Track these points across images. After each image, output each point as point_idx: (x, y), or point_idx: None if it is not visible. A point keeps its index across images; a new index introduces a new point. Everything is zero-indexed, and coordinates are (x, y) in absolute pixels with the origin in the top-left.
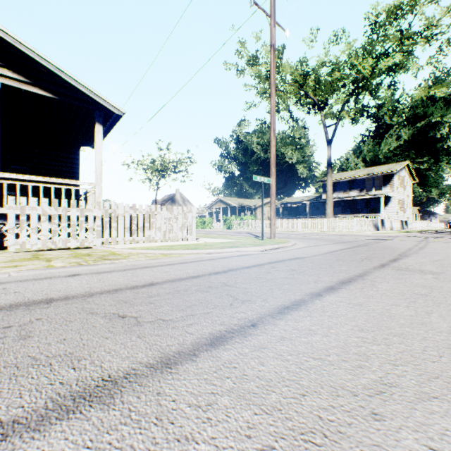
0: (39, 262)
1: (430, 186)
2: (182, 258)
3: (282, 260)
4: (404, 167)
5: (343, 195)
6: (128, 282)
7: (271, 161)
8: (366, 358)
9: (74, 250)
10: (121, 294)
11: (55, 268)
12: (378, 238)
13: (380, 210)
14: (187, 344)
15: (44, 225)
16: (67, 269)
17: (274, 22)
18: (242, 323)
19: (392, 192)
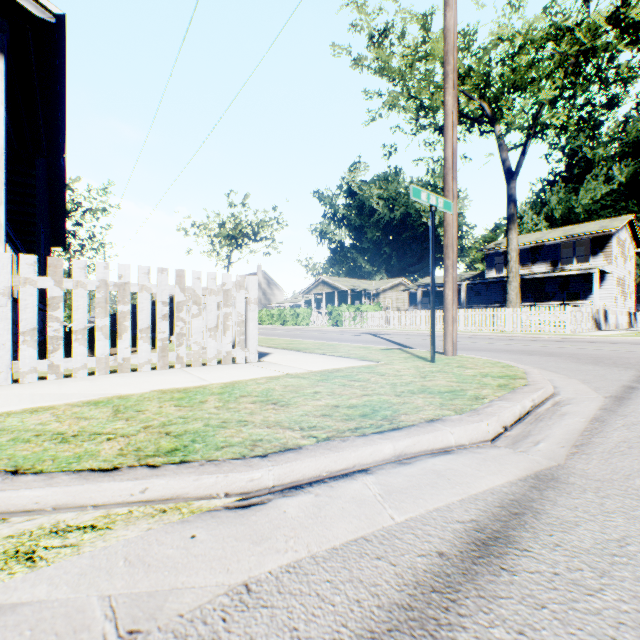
0: None
1: None
2: None
3: None
4: (624, 224)
5: (521, 271)
6: None
7: (447, 162)
8: None
9: None
10: None
11: None
12: None
13: (586, 295)
14: None
15: None
16: None
17: None
18: None
19: (609, 264)
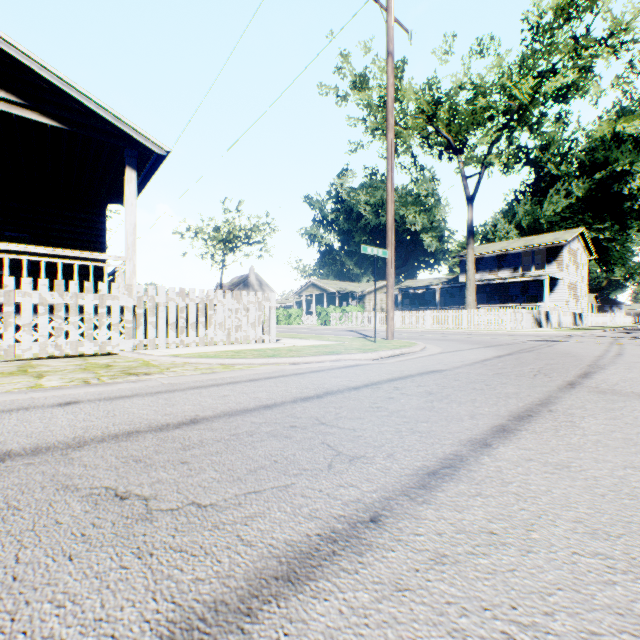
0: (22, 379)
1: (613, 264)
2: (253, 371)
3: (410, 375)
4: (576, 236)
5: (489, 277)
6: (155, 416)
7: (388, 224)
8: (639, 625)
9: (88, 358)
10: (135, 443)
11: (43, 389)
12: (545, 339)
13: (542, 298)
14: (236, 576)
15: (43, 319)
16: (61, 392)
17: (392, 18)
18: (351, 515)
19: (560, 271)
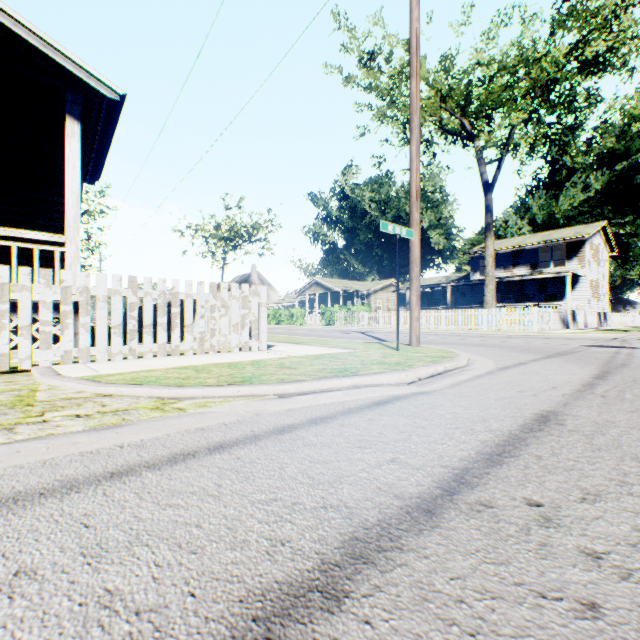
0: None
1: (633, 261)
2: (198, 420)
3: (513, 436)
4: (598, 230)
5: (503, 274)
6: None
7: (412, 198)
8: None
9: None
10: None
11: None
12: (601, 344)
13: (562, 296)
14: None
15: None
16: None
17: None
18: None
19: (582, 268)
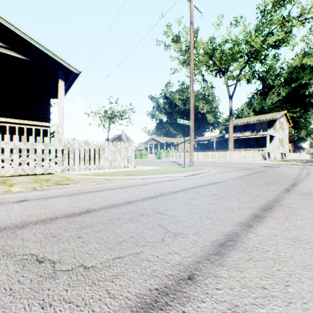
0: (1, 187)
1: (300, 128)
2: (122, 183)
3: (203, 185)
4: (282, 115)
5: (240, 135)
6: (67, 208)
7: (191, 108)
8: None
9: (39, 176)
10: (54, 225)
11: (11, 193)
12: (268, 166)
13: (266, 145)
14: None
15: (15, 156)
16: (20, 194)
17: (193, 5)
18: (176, 274)
19: (275, 132)
